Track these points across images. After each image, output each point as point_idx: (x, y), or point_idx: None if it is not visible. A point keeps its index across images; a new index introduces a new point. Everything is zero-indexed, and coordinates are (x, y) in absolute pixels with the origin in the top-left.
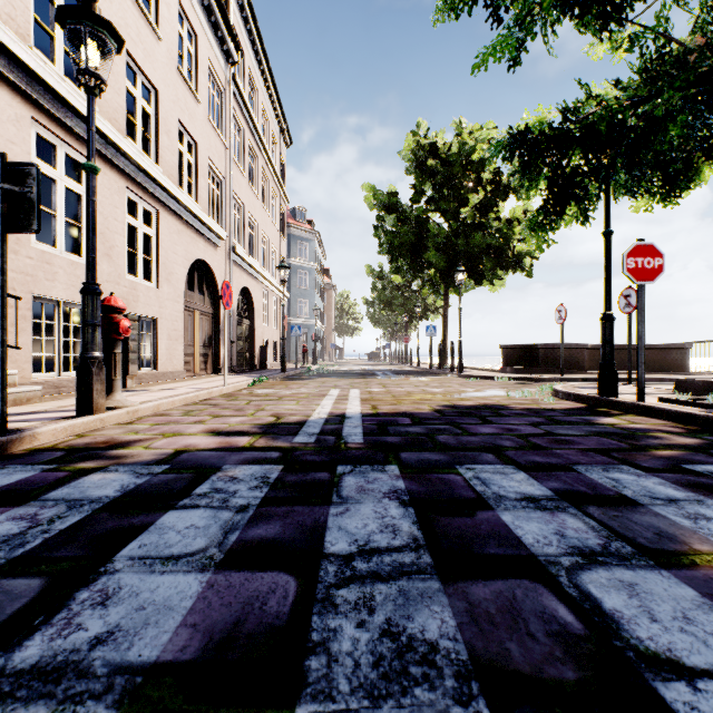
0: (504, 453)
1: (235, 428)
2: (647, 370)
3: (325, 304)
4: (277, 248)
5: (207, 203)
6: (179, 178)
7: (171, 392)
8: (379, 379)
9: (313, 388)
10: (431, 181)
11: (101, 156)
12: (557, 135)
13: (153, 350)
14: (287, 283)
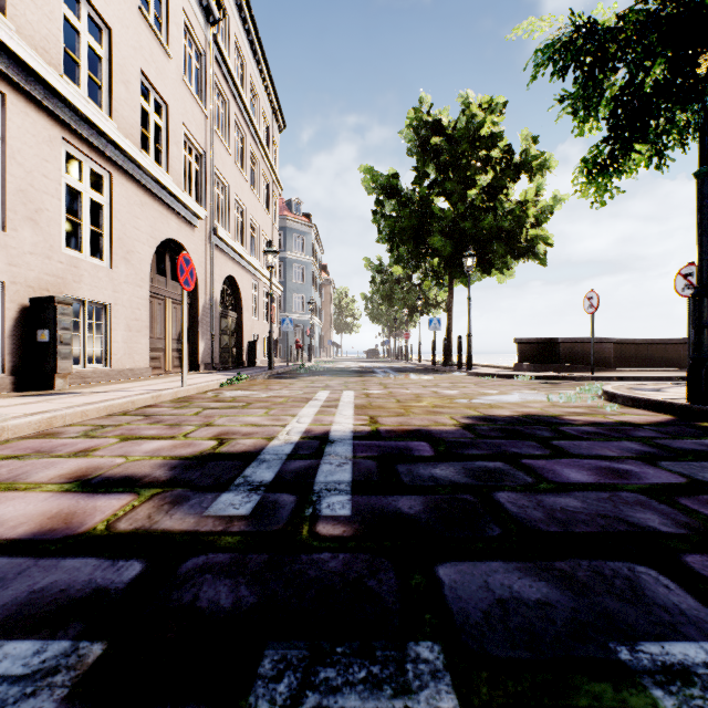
0: (689, 568)
1: (129, 468)
2: (681, 367)
3: (323, 300)
4: (269, 237)
5: (181, 175)
6: (154, 152)
7: (101, 396)
8: (378, 377)
9: (298, 389)
10: (435, 162)
11: (21, 91)
12: (641, 22)
13: (105, 343)
14: (283, 277)
